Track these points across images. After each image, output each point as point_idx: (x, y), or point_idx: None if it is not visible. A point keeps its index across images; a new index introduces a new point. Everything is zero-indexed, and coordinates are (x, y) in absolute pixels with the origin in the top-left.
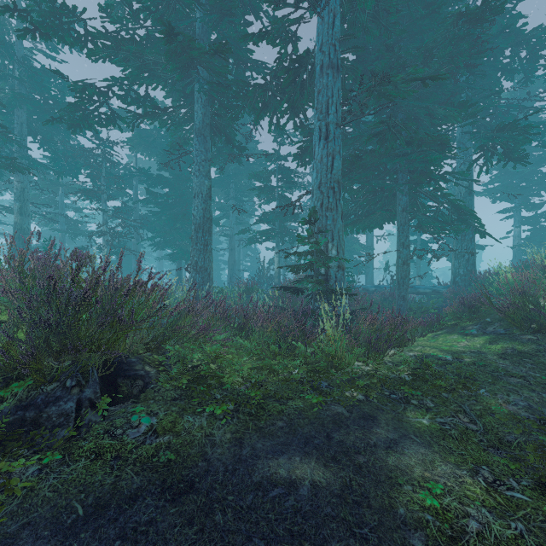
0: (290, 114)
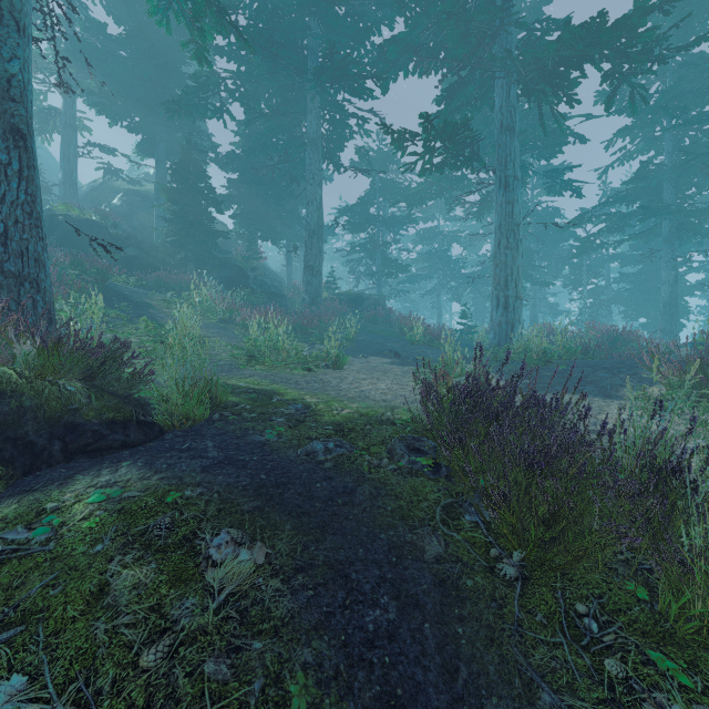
0: None
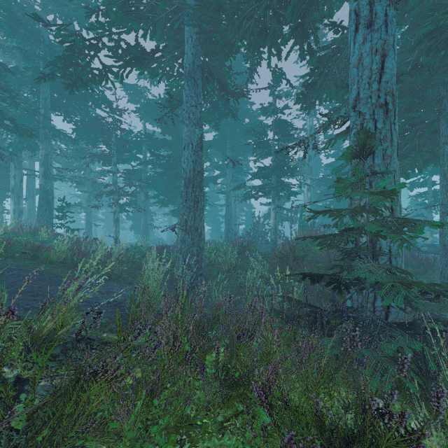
0: (296, 37)
